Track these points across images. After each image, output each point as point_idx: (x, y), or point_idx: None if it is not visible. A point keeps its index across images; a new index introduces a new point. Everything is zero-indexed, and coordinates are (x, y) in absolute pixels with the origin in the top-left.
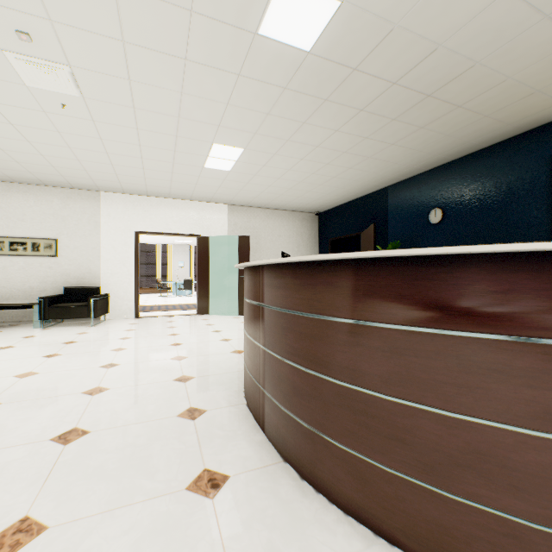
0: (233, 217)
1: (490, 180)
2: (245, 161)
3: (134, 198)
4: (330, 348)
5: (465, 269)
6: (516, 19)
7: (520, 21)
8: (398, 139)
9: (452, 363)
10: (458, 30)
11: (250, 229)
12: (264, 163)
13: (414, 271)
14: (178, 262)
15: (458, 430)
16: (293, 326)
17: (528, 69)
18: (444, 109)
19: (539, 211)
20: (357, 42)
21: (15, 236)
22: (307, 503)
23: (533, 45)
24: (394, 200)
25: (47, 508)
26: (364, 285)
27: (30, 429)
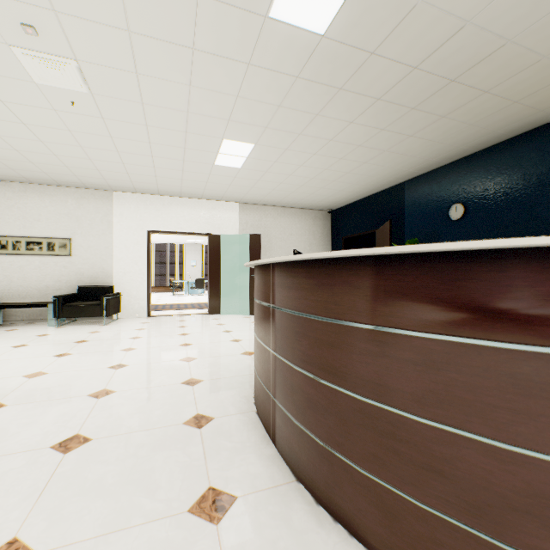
0: (244, 216)
1: (518, 172)
2: (256, 157)
3: (145, 198)
4: (350, 358)
5: (523, 267)
6: None
7: None
8: (417, 130)
9: (506, 383)
10: (489, 3)
11: (261, 228)
12: (275, 159)
13: (455, 269)
14: (190, 261)
15: (514, 466)
16: (307, 331)
17: None
18: (469, 96)
19: None
20: (376, 22)
21: (32, 236)
22: (324, 534)
23: None
24: (411, 196)
25: (37, 529)
26: (391, 286)
27: (31, 435)
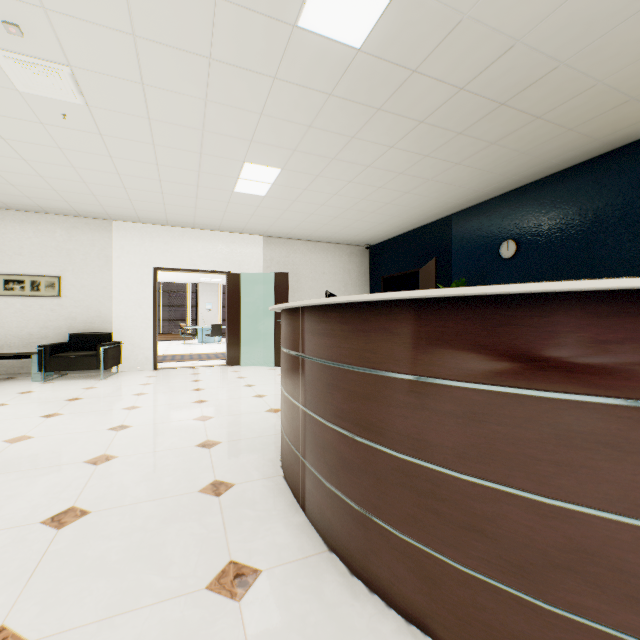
0: (269, 251)
1: (573, 207)
2: (282, 184)
3: (152, 229)
4: (388, 412)
5: (565, 312)
6: (611, 8)
7: (616, 10)
8: (465, 157)
9: (548, 434)
10: (540, 22)
11: (289, 265)
12: (305, 186)
13: (497, 314)
14: (205, 304)
15: (556, 521)
16: (341, 383)
17: (622, 71)
18: (520, 121)
19: (632, 243)
20: (417, 37)
21: (11, 273)
22: (358, 607)
23: (630, 41)
24: (459, 231)
25: (28, 615)
26: (431, 333)
27: (17, 509)
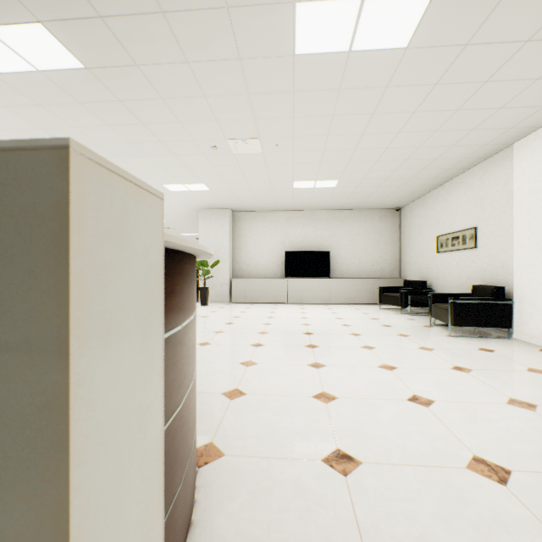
0: None
1: None
2: None
3: None
4: None
5: None
6: None
7: None
8: None
9: None
10: None
11: None
12: None
13: None
14: None
15: None
16: None
17: None
18: None
19: None
20: None
21: (453, 231)
22: None
23: None
24: None
25: None
26: None
27: None
